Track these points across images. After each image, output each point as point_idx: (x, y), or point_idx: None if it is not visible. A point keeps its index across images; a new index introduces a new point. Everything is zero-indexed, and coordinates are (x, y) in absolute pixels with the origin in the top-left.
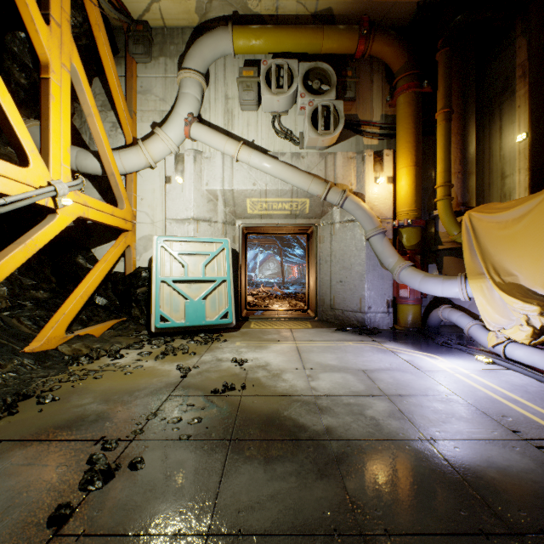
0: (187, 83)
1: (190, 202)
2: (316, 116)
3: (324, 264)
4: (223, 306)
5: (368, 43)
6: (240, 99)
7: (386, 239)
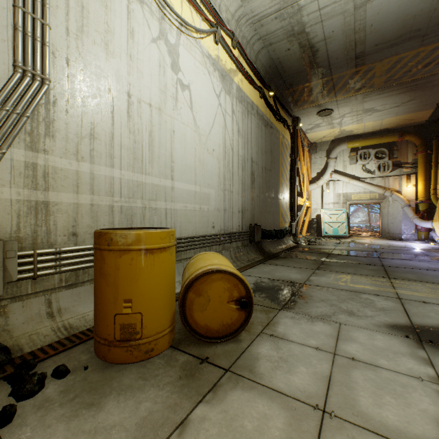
0: (331, 162)
1: (331, 198)
2: (380, 166)
3: (384, 217)
4: (343, 230)
5: (402, 138)
6: (349, 163)
7: (409, 208)
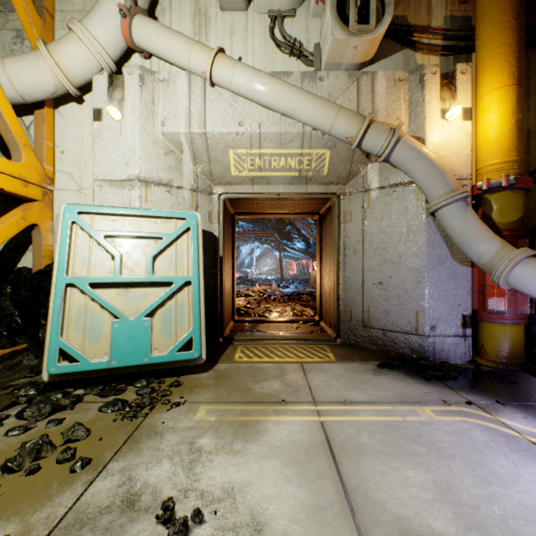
0: None
1: (134, 152)
2: (344, 6)
3: (351, 256)
4: (184, 327)
5: None
6: None
7: (470, 210)
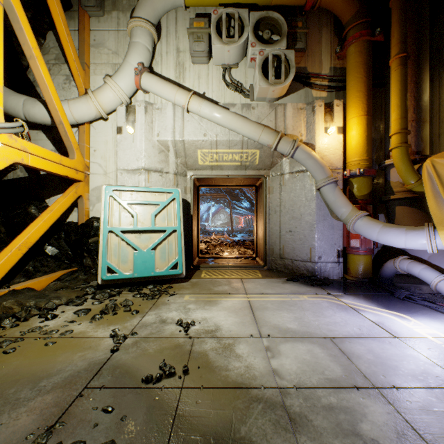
0: (137, 32)
1: (141, 152)
2: (267, 66)
3: (273, 214)
4: (173, 256)
5: None
6: (191, 50)
7: (338, 188)
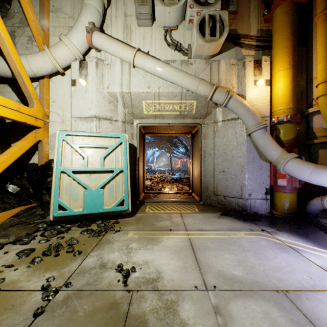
0: None
1: (93, 102)
2: (203, 26)
3: (208, 157)
4: (120, 194)
5: None
6: (137, 13)
7: (267, 133)
